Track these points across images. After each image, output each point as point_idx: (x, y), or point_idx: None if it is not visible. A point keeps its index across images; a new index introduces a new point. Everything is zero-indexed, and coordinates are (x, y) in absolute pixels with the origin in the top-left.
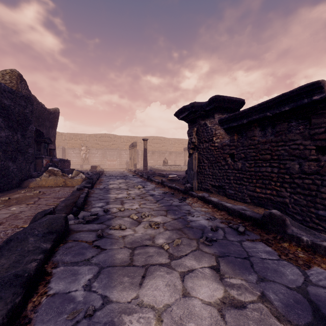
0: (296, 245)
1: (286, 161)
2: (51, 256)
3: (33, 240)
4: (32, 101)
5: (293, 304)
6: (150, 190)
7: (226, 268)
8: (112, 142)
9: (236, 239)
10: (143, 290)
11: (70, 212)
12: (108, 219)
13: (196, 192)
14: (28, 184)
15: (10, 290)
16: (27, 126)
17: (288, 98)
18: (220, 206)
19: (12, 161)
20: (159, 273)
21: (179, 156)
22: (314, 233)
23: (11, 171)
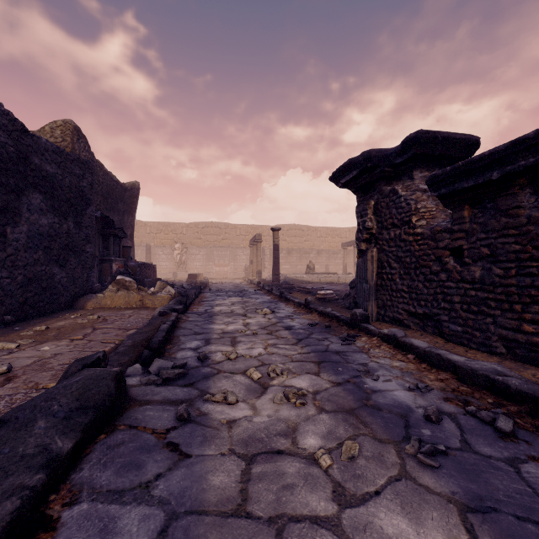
0: None
1: None
2: (71, 470)
3: (43, 427)
4: (93, 168)
5: None
6: (285, 318)
7: None
8: (223, 236)
9: (499, 453)
10: None
11: (137, 358)
12: (205, 377)
13: (374, 325)
14: (85, 303)
15: None
16: (85, 208)
17: None
18: (436, 360)
19: (60, 265)
20: None
21: (334, 257)
22: None
23: (57, 282)
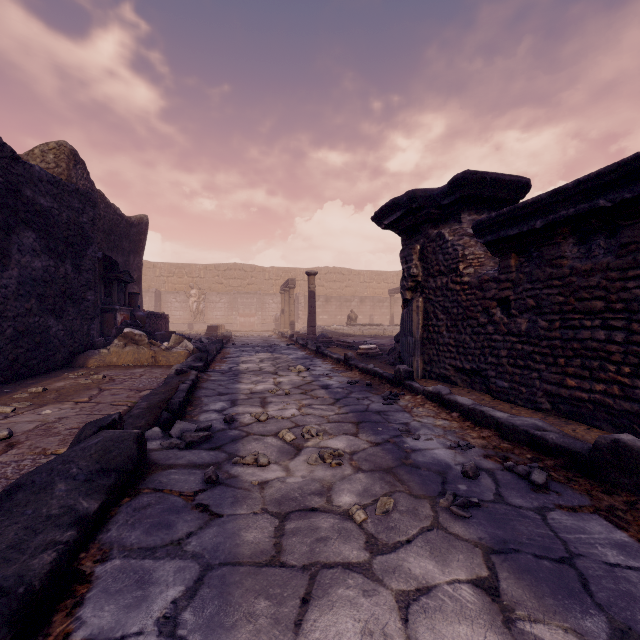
0: None
1: None
2: (98, 530)
3: (64, 490)
4: (94, 200)
5: None
6: (322, 377)
7: (516, 587)
8: (249, 280)
9: (529, 503)
10: None
11: (155, 421)
12: (233, 440)
13: (420, 382)
14: (86, 360)
15: None
16: (85, 248)
17: None
18: (480, 417)
19: (56, 316)
20: (345, 593)
21: (380, 306)
22: None
23: (53, 335)
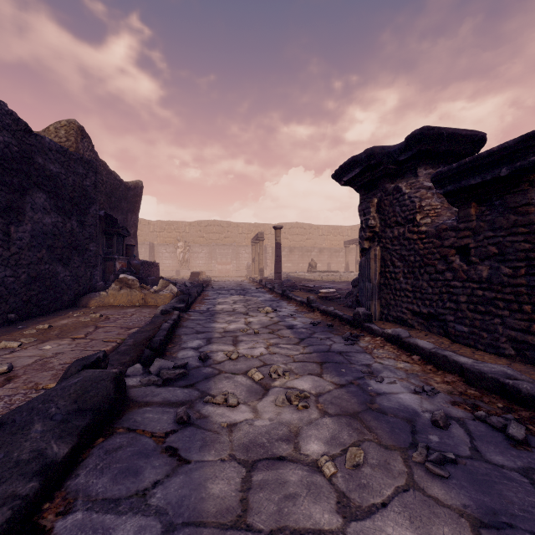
0: None
1: None
2: (67, 476)
3: (39, 431)
4: (96, 167)
5: None
6: (287, 317)
7: None
8: (225, 234)
9: (511, 462)
10: None
11: (138, 357)
12: (206, 378)
13: (378, 324)
14: (88, 301)
15: None
16: (88, 207)
17: None
18: (442, 361)
19: (64, 264)
20: None
21: (336, 255)
22: None
23: (61, 280)
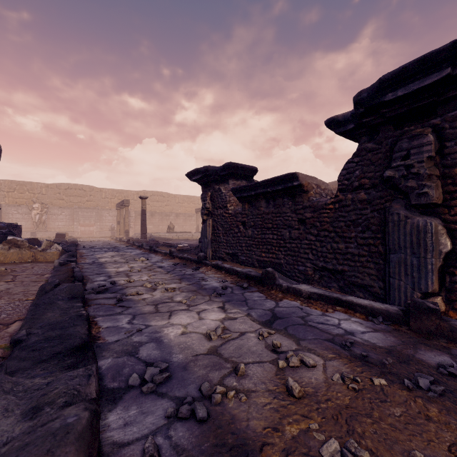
0: (279, 290)
1: (282, 230)
2: None
3: (62, 303)
4: None
5: (264, 315)
6: (157, 262)
7: (229, 306)
8: (88, 198)
9: (240, 292)
10: (172, 320)
11: None
12: (120, 289)
13: (210, 261)
14: None
15: (80, 321)
16: None
17: (280, 180)
18: (232, 271)
19: None
20: (181, 313)
21: (189, 219)
22: (290, 281)
23: None
